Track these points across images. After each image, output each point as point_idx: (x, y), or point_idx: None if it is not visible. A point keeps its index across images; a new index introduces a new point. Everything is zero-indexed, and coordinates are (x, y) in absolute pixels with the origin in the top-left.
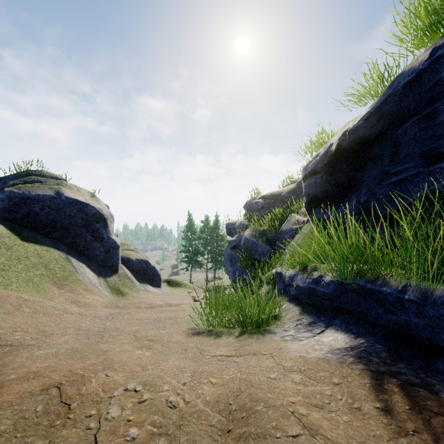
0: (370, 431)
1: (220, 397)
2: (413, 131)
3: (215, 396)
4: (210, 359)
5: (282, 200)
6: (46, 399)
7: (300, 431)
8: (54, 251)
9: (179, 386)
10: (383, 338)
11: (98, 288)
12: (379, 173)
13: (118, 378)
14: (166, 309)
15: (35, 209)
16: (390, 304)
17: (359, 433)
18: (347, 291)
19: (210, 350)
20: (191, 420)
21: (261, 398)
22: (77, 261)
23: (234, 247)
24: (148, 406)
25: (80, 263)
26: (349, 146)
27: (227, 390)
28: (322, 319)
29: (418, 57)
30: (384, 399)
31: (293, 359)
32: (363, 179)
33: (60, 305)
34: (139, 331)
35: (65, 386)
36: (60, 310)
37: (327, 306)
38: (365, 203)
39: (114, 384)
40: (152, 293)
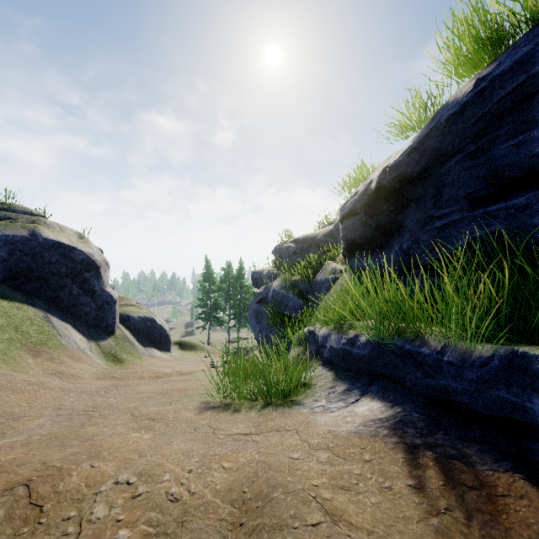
0: (400, 513)
1: (234, 484)
2: (457, 170)
3: (227, 484)
4: (225, 438)
5: (318, 244)
6: (9, 502)
7: (321, 519)
8: (28, 308)
9: (183, 474)
10: (422, 405)
11: (88, 355)
12: (423, 217)
13: (107, 469)
14: (175, 379)
15: (2, 254)
16: (429, 367)
17: (388, 516)
18: (385, 353)
19: (226, 428)
20: (196, 514)
21: (280, 483)
22: (59, 321)
23: (260, 301)
24: (144, 501)
25: (63, 323)
26: (390, 185)
27: (241, 475)
28: (357, 386)
29: (462, 88)
30: (418, 475)
31: (321, 434)
32: (406, 222)
33: (34, 378)
34: (138, 409)
35: (36, 482)
36: (34, 385)
37: (364, 371)
38: (408, 250)
39: (102, 477)
40: (159, 359)
